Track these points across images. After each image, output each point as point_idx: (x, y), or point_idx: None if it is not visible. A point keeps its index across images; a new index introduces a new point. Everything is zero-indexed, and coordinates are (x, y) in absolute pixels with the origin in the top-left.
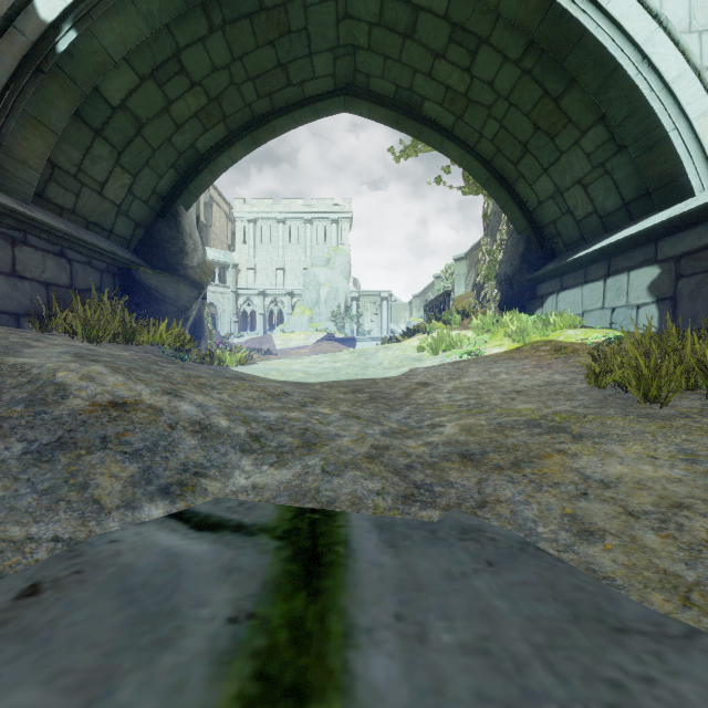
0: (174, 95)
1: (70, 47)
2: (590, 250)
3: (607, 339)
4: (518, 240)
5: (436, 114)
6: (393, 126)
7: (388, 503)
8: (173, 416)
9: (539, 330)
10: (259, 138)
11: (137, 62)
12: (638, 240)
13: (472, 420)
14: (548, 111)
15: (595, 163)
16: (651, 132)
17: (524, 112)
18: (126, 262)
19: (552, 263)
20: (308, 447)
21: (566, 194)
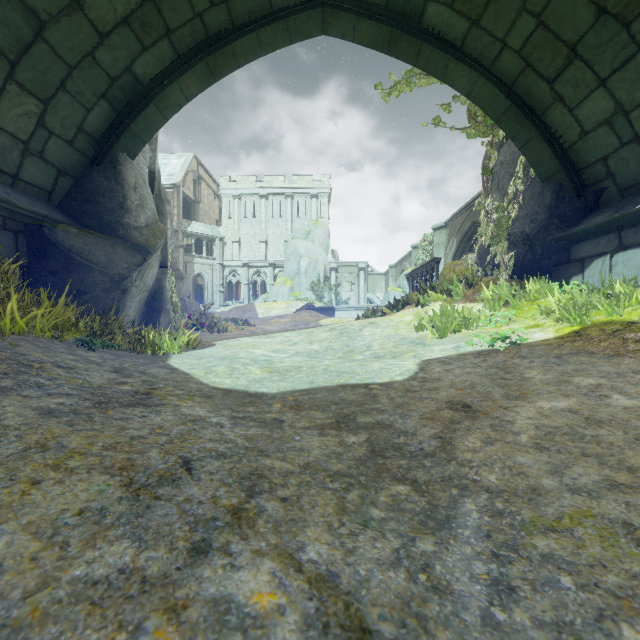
0: None
1: None
2: None
3: None
4: (542, 189)
5: (441, 23)
6: (383, 49)
7: None
8: None
9: (604, 305)
10: (217, 67)
11: None
12: None
13: None
14: None
15: None
16: None
17: None
18: (35, 217)
19: (601, 214)
20: None
21: (636, 112)
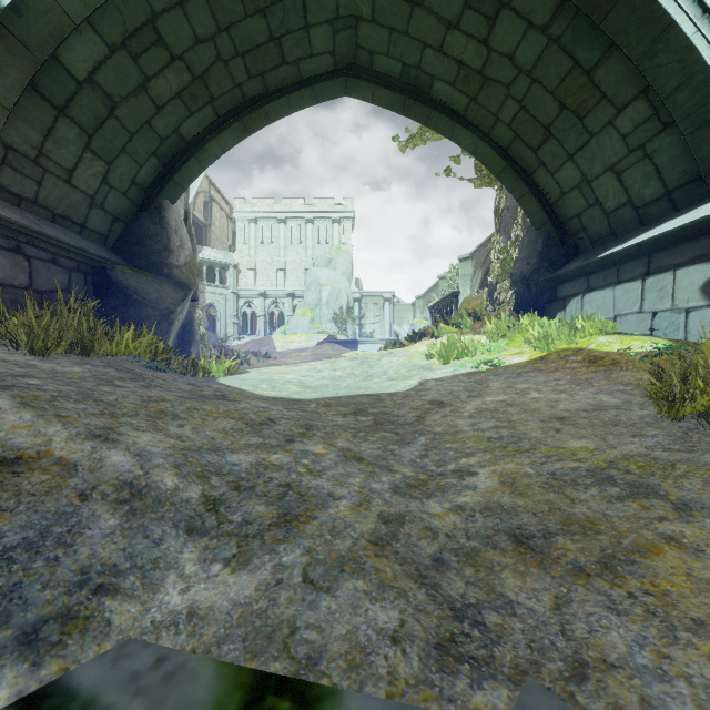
0: (151, 70)
1: (16, 1)
2: (625, 245)
3: (655, 349)
4: (536, 236)
5: (447, 96)
6: (398, 111)
7: (413, 668)
8: (91, 476)
9: (565, 336)
10: (251, 124)
11: (104, 27)
12: (688, 233)
13: (513, 466)
14: (577, 86)
15: (633, 145)
16: (708, 103)
17: (549, 89)
18: (100, 260)
19: (576, 261)
20: (286, 524)
21: (595, 182)
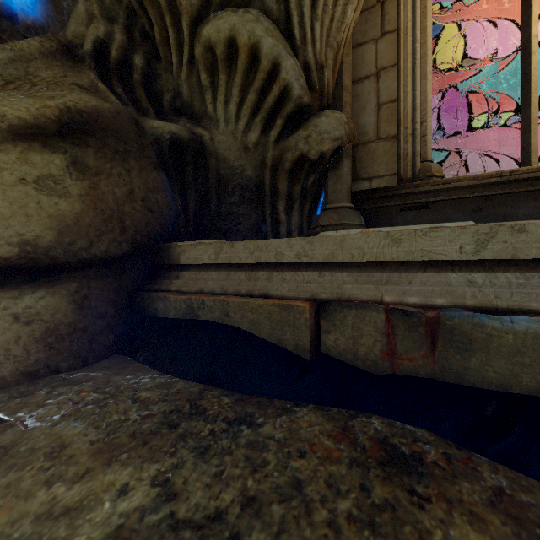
0: None
1: None
2: None
3: None
4: None
5: None
6: None
7: None
8: None
9: None
10: None
11: None
12: None
13: None
14: None
15: None
16: None
17: None
18: None
19: None
20: None
21: None
